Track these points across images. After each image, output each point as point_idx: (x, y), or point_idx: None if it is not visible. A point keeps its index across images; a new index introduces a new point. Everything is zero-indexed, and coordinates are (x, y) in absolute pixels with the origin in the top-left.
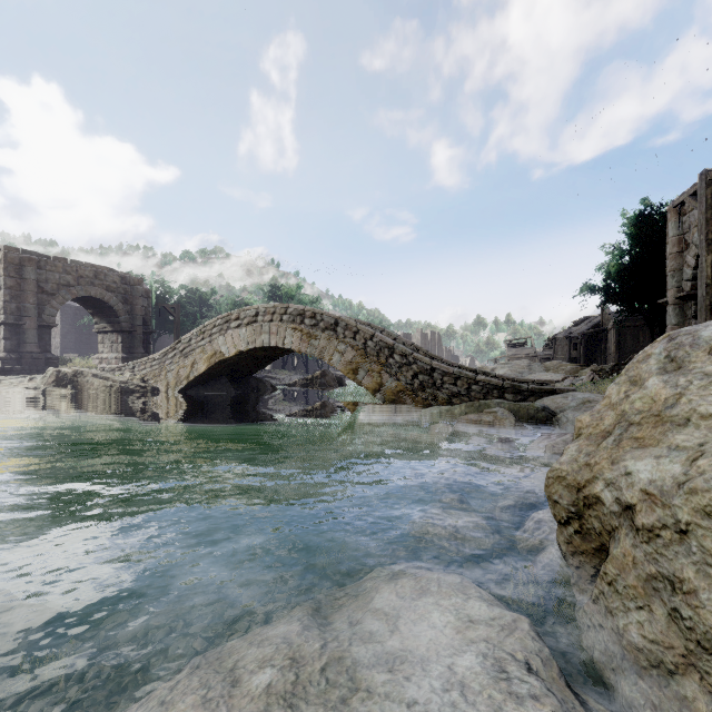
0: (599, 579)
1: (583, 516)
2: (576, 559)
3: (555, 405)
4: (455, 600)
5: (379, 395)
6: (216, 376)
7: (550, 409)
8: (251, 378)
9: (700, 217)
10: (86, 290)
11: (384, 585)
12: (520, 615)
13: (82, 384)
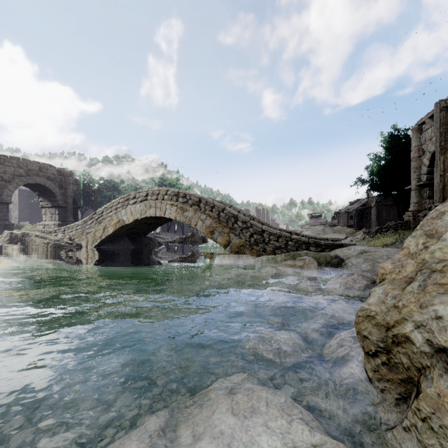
0: (410, 412)
1: (391, 351)
2: (382, 384)
3: (343, 254)
4: (281, 423)
5: (228, 248)
6: (120, 236)
7: (340, 257)
8: (145, 238)
9: (436, 131)
10: (33, 179)
11: (223, 402)
12: (339, 444)
13: (28, 241)
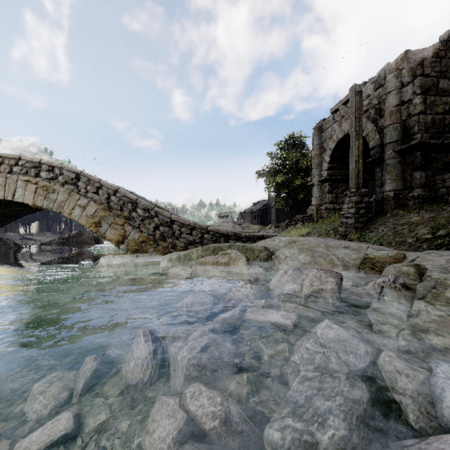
0: None
1: None
2: None
3: (268, 246)
4: None
5: (123, 246)
6: None
7: (267, 249)
8: None
9: (351, 116)
10: None
11: None
12: None
13: None
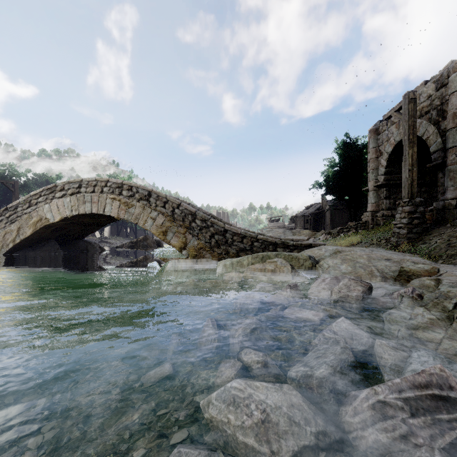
0: None
1: None
2: None
3: (314, 255)
4: None
5: (184, 251)
6: (44, 239)
7: (313, 258)
8: (81, 241)
9: (404, 124)
10: None
11: None
12: None
13: None
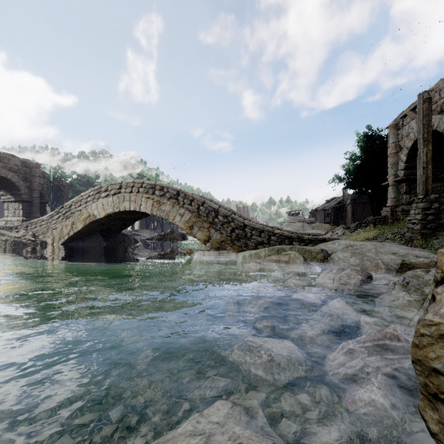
0: None
1: None
2: None
3: (327, 249)
4: None
5: (208, 244)
6: (91, 232)
7: (325, 252)
8: (119, 234)
9: (418, 123)
10: None
11: None
12: None
13: None
